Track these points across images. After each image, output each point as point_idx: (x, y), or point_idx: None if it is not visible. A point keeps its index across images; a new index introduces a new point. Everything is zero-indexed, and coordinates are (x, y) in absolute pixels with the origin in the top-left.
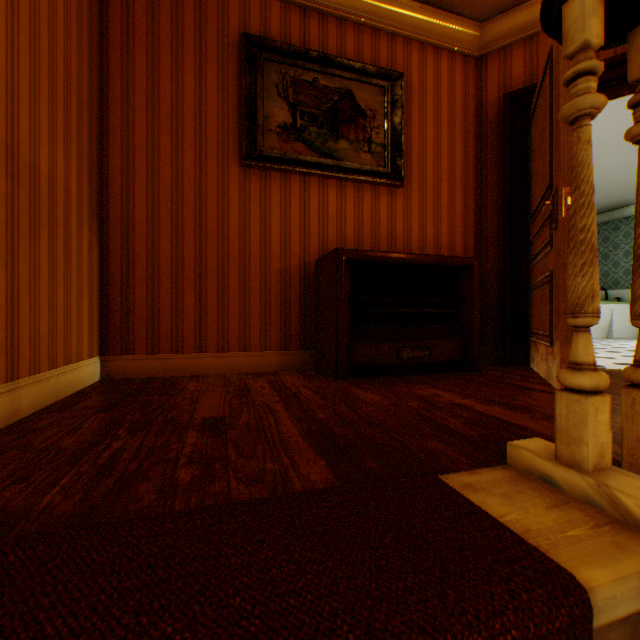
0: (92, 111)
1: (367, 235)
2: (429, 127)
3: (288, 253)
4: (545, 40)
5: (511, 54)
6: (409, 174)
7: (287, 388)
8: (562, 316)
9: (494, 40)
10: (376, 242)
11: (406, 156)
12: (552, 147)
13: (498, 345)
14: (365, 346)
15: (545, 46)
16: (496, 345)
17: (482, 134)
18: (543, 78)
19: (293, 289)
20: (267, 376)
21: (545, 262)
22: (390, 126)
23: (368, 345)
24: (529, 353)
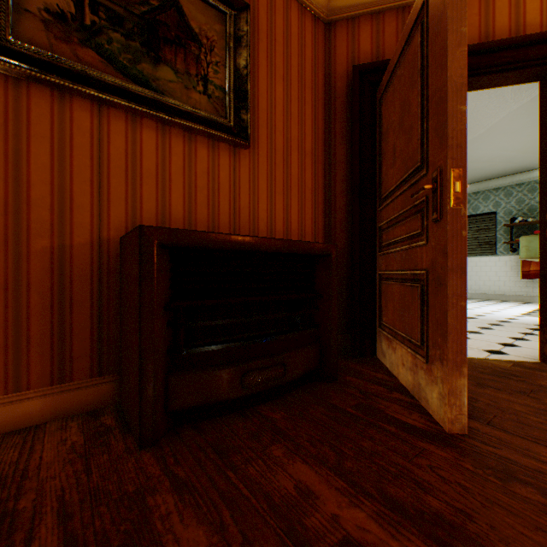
0: None
1: (203, 205)
2: (279, 83)
3: (68, 223)
4: (391, 20)
5: (359, 27)
6: (256, 134)
7: (6, 531)
8: (451, 335)
9: (344, 7)
10: (215, 215)
11: (253, 111)
12: (429, 118)
13: (347, 333)
14: (194, 378)
15: (391, 26)
16: (345, 333)
17: (331, 106)
18: (407, 43)
19: (78, 282)
20: (5, 454)
21: (412, 256)
22: (233, 67)
23: (199, 376)
24: (378, 343)
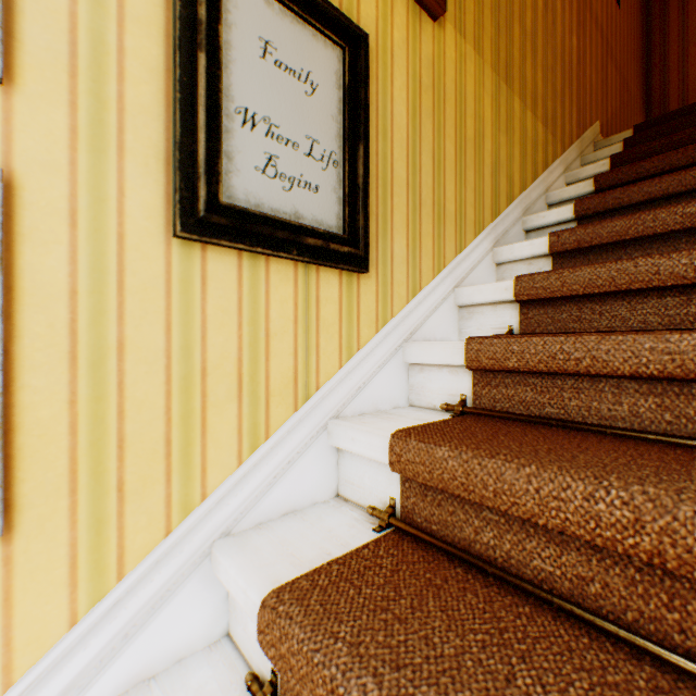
0: (641, 63)
1: None
2: None
3: None
4: None
5: None
6: None
7: None
8: None
9: None
10: None
11: None
12: None
13: None
14: None
15: None
16: None
17: None
18: None
19: None
20: None
21: None
22: None
23: None
24: None
